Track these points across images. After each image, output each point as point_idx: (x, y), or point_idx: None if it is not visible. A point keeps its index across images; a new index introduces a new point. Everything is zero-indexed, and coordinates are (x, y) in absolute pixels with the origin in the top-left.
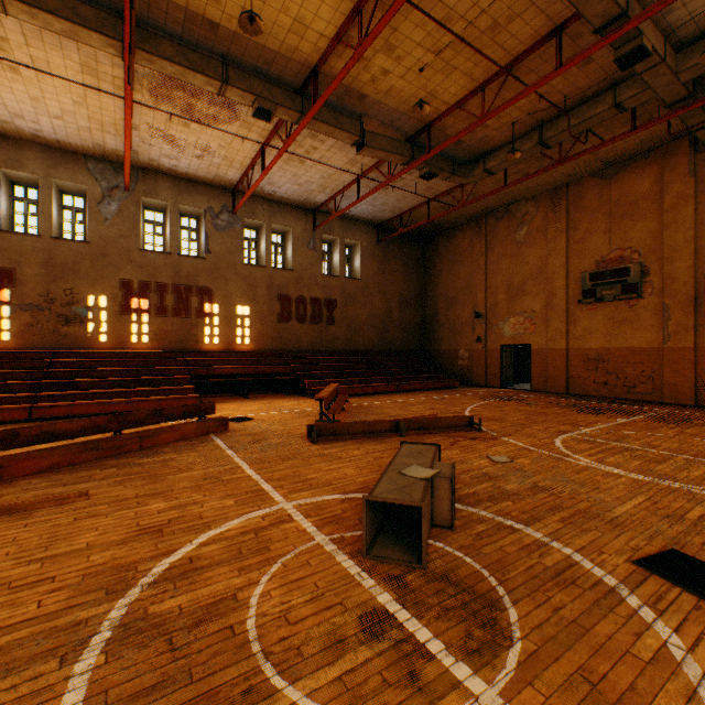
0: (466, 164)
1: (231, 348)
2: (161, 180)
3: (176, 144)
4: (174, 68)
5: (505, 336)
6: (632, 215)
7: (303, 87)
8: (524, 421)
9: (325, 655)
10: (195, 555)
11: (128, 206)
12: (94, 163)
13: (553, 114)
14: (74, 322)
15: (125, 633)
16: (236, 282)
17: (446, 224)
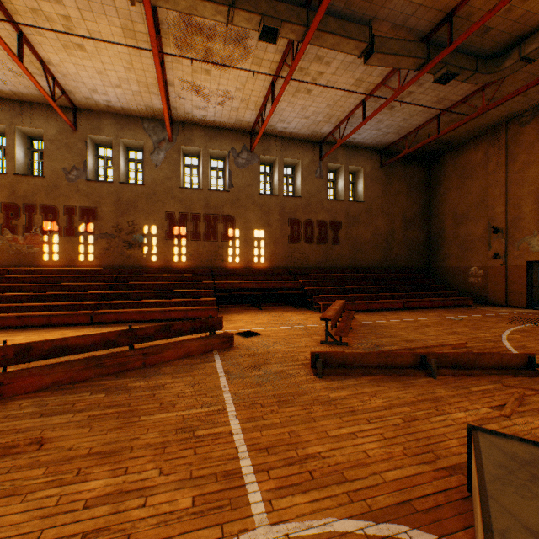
0: (492, 58)
1: (249, 266)
2: (195, 130)
3: (202, 94)
4: (186, 2)
5: (532, 251)
6: None
7: None
8: None
9: None
10: None
11: (171, 154)
12: (147, 123)
13: None
14: (134, 246)
15: None
16: (253, 210)
17: (455, 140)
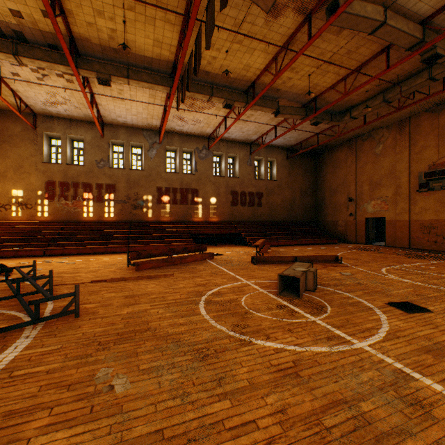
0: (339, 114)
1: (207, 220)
2: (174, 136)
3: (184, 120)
4: (190, 93)
5: (368, 212)
6: None
7: (247, 90)
8: (370, 260)
9: (266, 310)
10: (219, 291)
11: (160, 151)
12: (146, 132)
13: (391, 84)
14: (138, 208)
15: (208, 302)
16: (209, 185)
17: (330, 145)
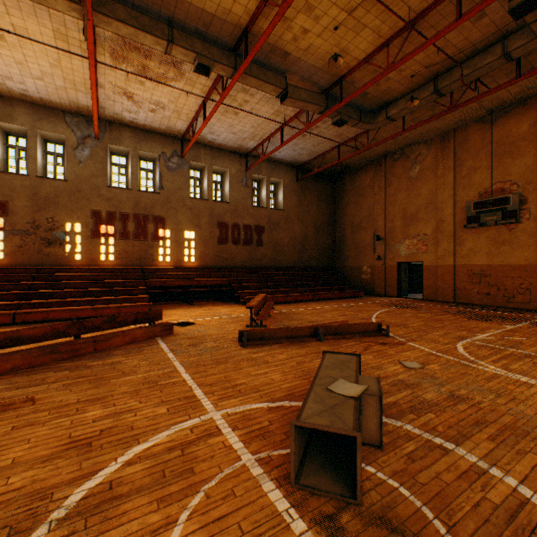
0: (371, 113)
1: (180, 265)
2: (124, 130)
3: (135, 100)
4: (127, 29)
5: (401, 255)
6: (512, 153)
7: (236, 47)
8: (424, 327)
9: None
10: (116, 479)
11: (98, 151)
12: (70, 117)
13: (447, 66)
14: (54, 244)
15: None
16: (184, 212)
17: (352, 165)
